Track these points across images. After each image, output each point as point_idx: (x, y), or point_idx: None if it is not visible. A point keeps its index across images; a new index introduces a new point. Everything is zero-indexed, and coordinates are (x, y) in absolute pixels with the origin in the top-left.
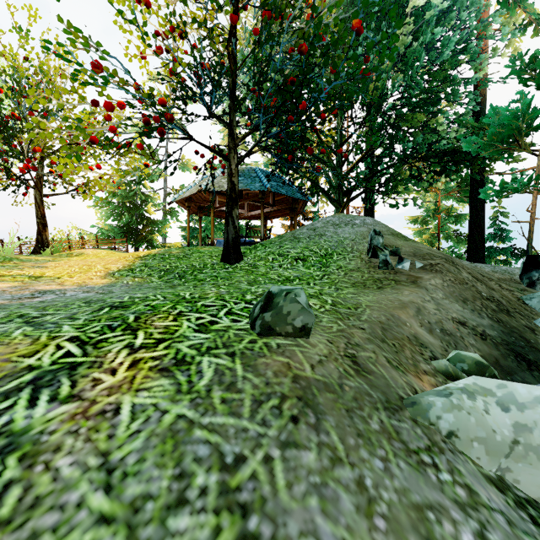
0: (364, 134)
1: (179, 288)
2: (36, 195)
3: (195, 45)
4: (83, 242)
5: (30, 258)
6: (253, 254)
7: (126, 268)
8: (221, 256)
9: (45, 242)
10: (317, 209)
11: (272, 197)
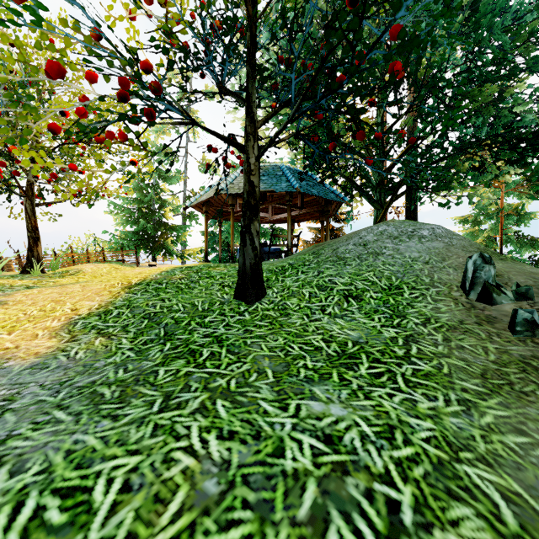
0: (410, 121)
1: (129, 409)
2: (26, 204)
3: (203, 2)
4: (87, 255)
5: (5, 284)
6: (280, 283)
7: (101, 310)
8: (235, 289)
9: (36, 259)
10: (351, 210)
11: (300, 199)
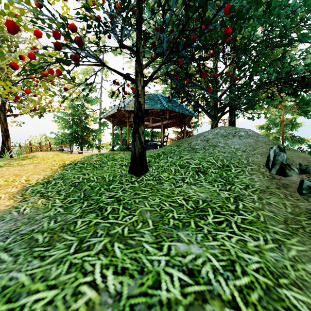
0: (232, 69)
1: (54, 251)
2: (1, 115)
3: None
4: (40, 146)
5: None
6: (157, 163)
7: (44, 181)
8: (129, 167)
9: (7, 149)
10: (197, 121)
11: (168, 114)
